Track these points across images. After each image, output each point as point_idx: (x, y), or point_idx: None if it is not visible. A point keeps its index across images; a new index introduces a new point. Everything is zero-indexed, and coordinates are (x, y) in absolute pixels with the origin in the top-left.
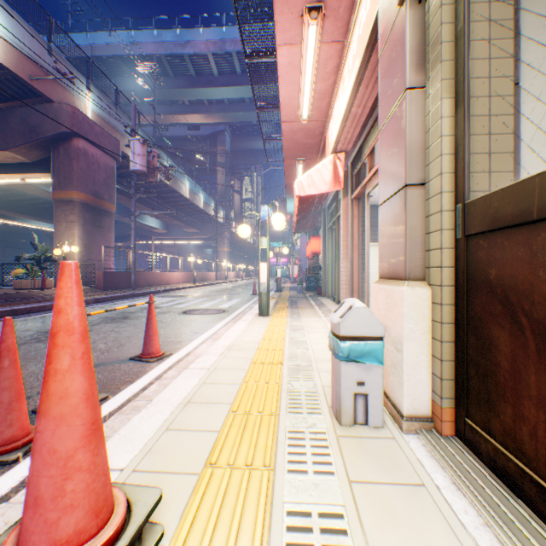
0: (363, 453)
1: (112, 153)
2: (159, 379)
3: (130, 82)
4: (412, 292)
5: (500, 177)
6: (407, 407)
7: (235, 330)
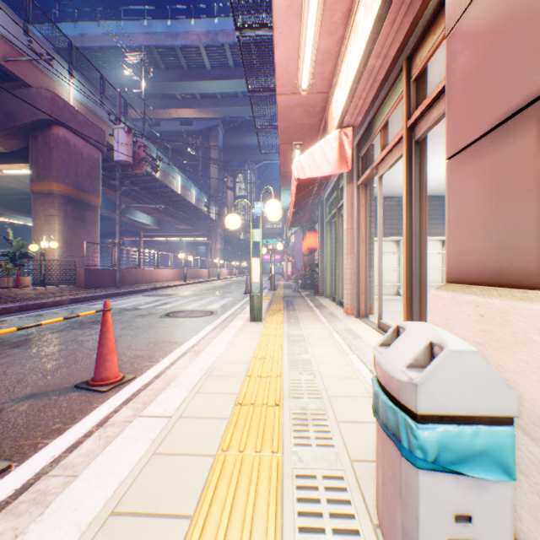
0: None
1: (96, 144)
2: (102, 426)
3: (119, 74)
4: None
5: None
6: None
7: (220, 342)
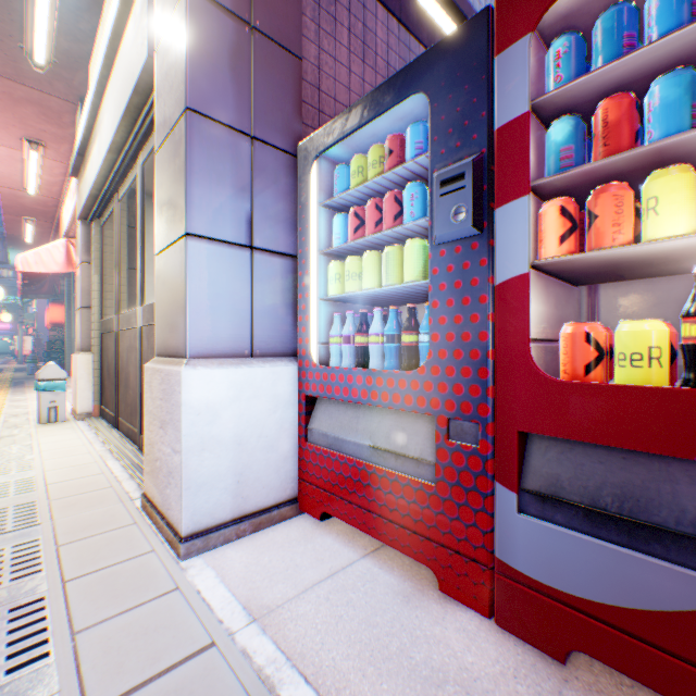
0: (51, 427)
1: None
2: None
3: None
4: (84, 357)
5: (123, 310)
6: (81, 409)
7: None
